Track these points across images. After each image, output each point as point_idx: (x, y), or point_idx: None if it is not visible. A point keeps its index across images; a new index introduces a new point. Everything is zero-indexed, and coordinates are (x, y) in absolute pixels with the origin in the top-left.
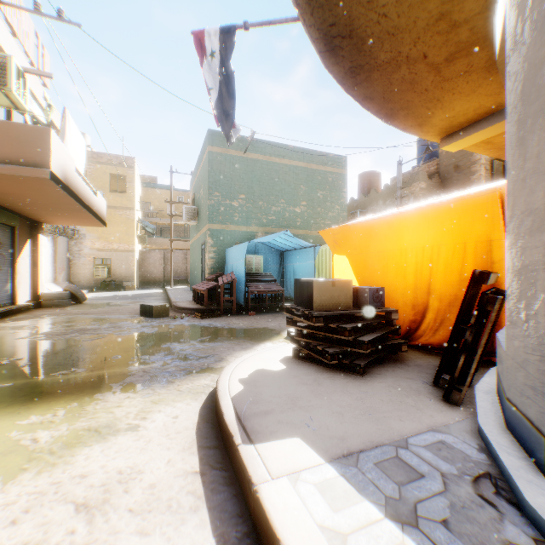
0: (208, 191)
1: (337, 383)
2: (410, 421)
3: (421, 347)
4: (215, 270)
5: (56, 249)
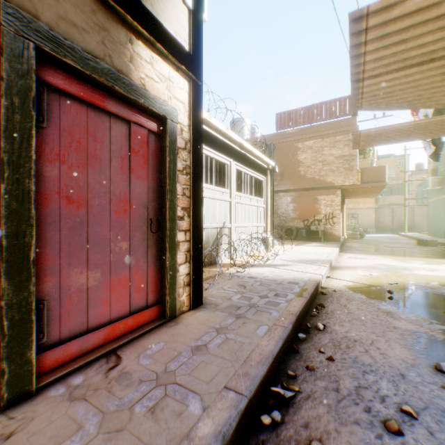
0: None
1: None
2: None
3: None
4: None
5: None
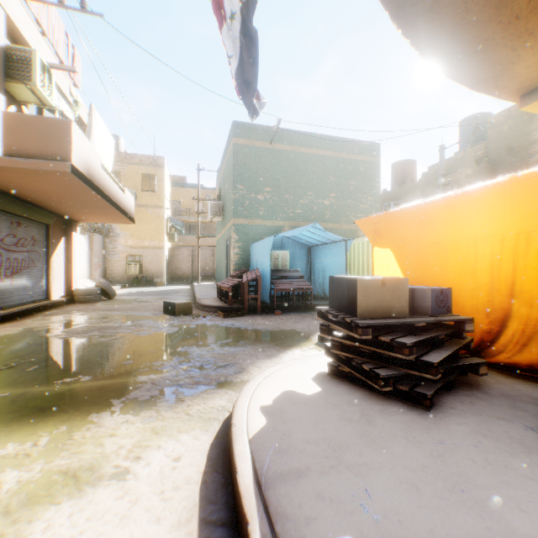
0: (232, 184)
1: (395, 421)
2: (536, 512)
3: (499, 366)
4: (240, 266)
5: (92, 247)
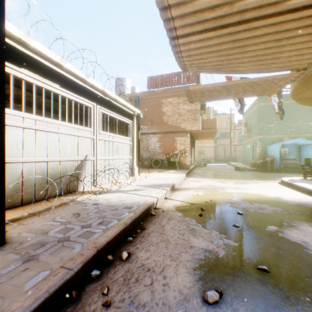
0: (257, 122)
1: None
2: None
3: None
4: (261, 155)
5: None
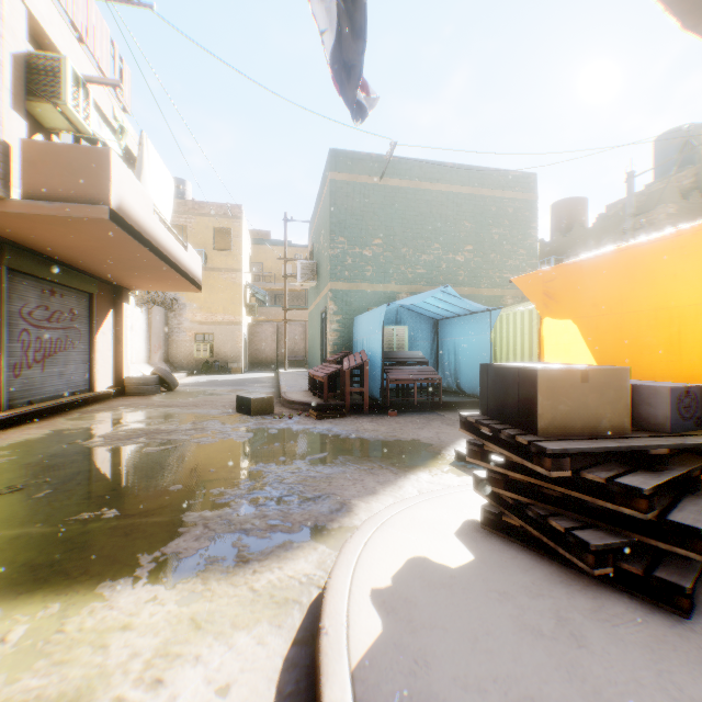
0: (329, 236)
1: (627, 641)
2: None
3: None
4: (340, 347)
5: (150, 323)
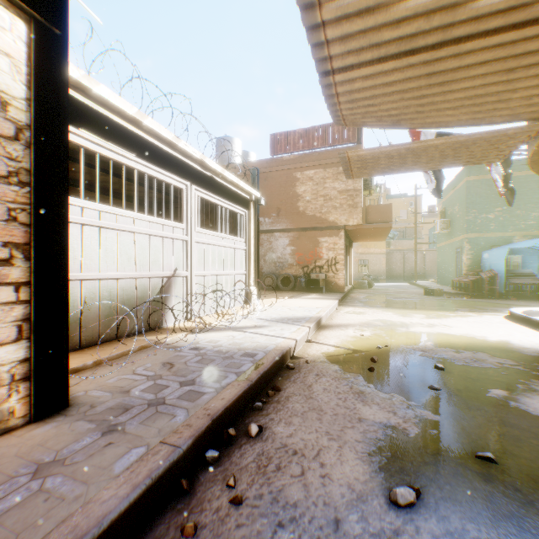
0: (464, 210)
1: None
2: None
3: None
4: (471, 268)
5: None
